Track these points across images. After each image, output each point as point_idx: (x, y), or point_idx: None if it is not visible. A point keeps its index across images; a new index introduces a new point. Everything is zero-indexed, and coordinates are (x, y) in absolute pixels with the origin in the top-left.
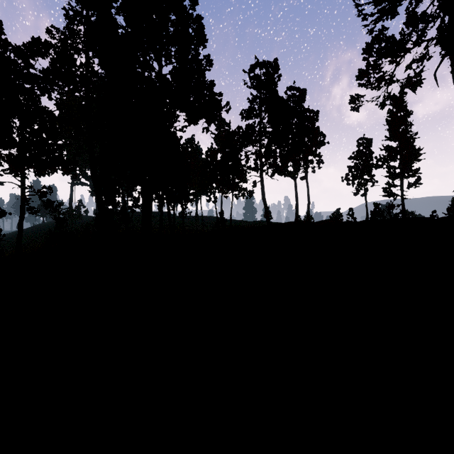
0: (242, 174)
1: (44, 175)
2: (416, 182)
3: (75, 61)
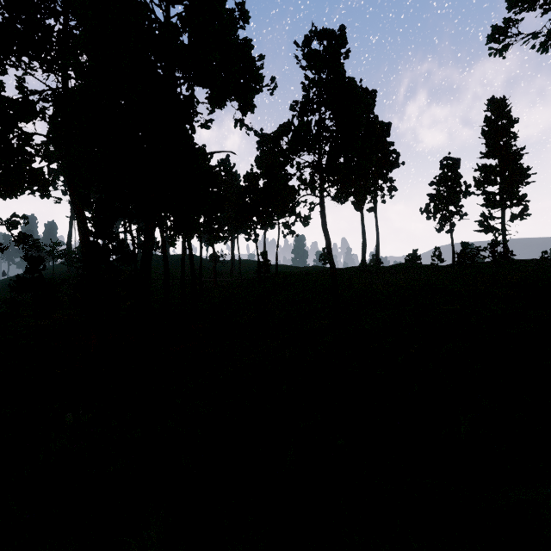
0: (293, 192)
1: (10, 197)
2: (522, 213)
3: (49, 26)
